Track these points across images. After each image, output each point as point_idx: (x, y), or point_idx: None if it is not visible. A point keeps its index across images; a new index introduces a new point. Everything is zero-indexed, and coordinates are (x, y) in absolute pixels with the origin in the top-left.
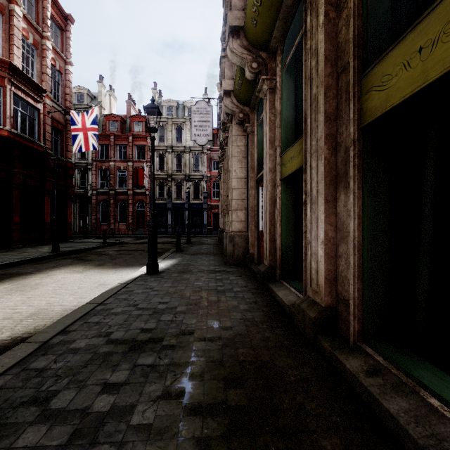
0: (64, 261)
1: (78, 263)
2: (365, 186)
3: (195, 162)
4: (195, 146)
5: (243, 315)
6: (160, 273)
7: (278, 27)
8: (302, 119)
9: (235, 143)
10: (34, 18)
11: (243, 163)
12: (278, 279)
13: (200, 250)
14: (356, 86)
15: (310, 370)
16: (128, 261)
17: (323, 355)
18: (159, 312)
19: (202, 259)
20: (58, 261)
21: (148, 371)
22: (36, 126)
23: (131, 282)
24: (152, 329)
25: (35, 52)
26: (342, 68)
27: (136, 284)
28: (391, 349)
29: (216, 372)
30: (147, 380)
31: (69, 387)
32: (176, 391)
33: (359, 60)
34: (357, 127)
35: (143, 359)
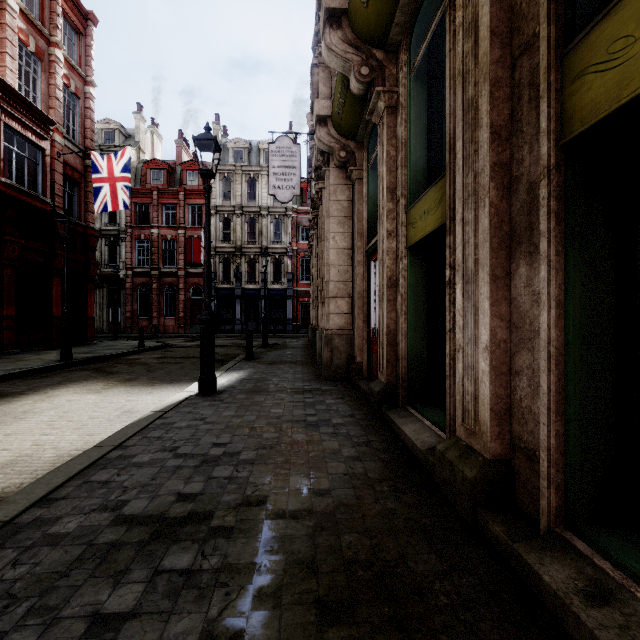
0: (76, 374)
1: (97, 377)
2: (570, 249)
3: (276, 229)
4: (275, 206)
5: (349, 467)
6: (219, 393)
7: (402, 7)
8: (441, 151)
9: (333, 195)
10: (38, 15)
11: (346, 226)
12: (402, 404)
13: (282, 357)
14: (554, 70)
15: (473, 580)
16: (173, 373)
17: (492, 547)
18: (210, 462)
19: (285, 371)
20: (67, 374)
21: (179, 585)
22: (39, 173)
23: (173, 408)
24: (195, 494)
25: (39, 65)
26: (521, 47)
27: (179, 412)
28: (625, 545)
29: (304, 586)
30: (174, 607)
31: (25, 623)
32: (227, 634)
33: (559, 24)
34: (555, 144)
35: (172, 558)
